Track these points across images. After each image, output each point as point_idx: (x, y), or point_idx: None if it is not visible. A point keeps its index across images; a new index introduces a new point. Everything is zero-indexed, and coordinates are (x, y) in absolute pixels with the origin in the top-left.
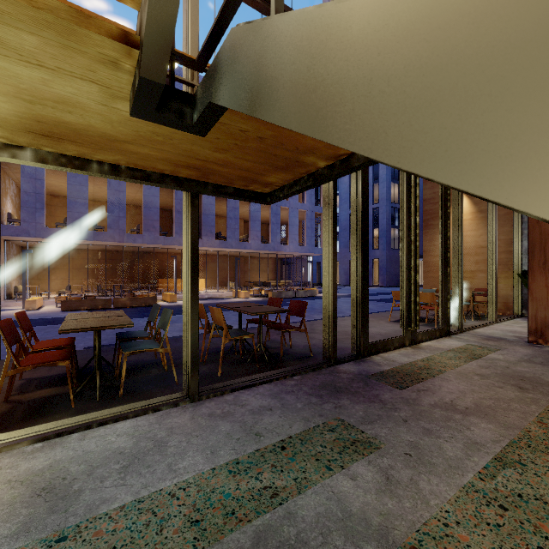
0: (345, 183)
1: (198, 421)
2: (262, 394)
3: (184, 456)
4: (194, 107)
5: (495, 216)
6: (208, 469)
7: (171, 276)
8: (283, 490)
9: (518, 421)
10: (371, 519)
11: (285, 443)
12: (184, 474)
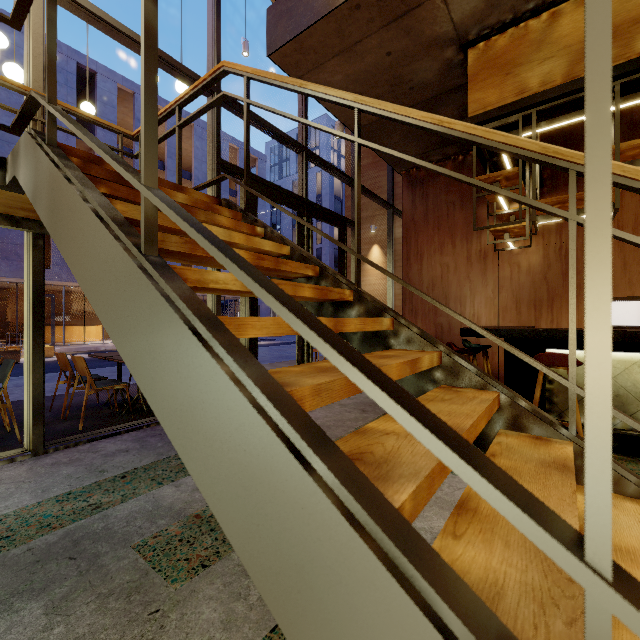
0: (287, 218)
1: (37, 470)
2: (125, 440)
3: (8, 499)
4: (6, 171)
5: (392, 268)
6: (34, 503)
7: (48, 322)
8: (107, 503)
9: (340, 433)
10: (176, 506)
11: (127, 474)
12: (3, 511)
